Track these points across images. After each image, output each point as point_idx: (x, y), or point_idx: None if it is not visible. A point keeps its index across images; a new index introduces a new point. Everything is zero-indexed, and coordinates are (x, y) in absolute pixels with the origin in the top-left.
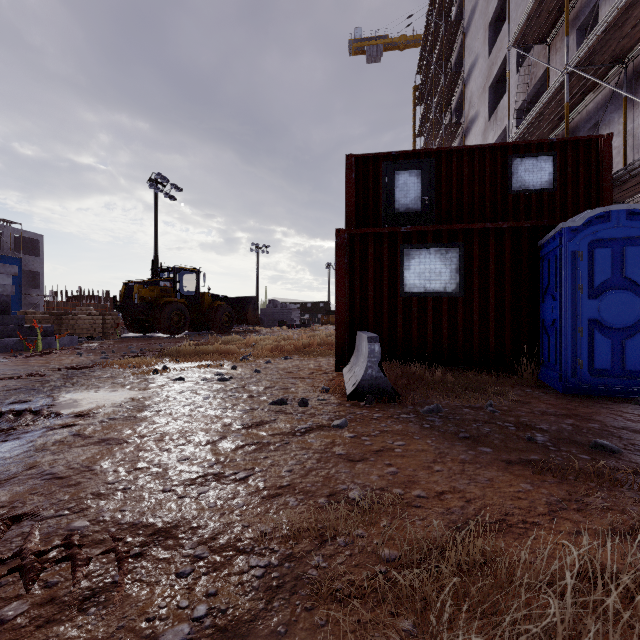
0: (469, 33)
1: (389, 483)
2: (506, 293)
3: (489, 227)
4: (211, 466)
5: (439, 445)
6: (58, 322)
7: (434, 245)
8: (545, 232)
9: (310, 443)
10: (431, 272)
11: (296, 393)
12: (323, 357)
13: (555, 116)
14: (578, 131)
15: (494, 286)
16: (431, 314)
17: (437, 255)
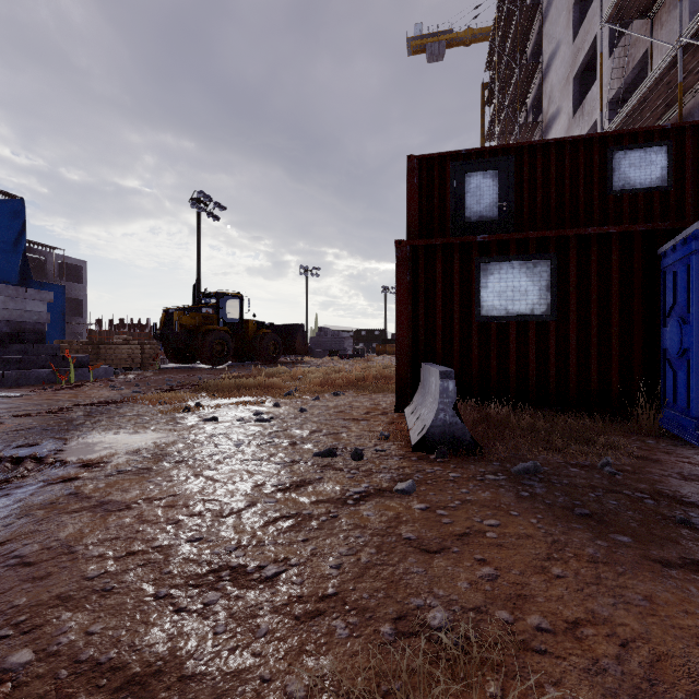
0: (548, 17)
1: (487, 598)
2: (613, 316)
3: (590, 233)
4: (229, 553)
5: (550, 528)
6: (96, 352)
7: (518, 257)
8: (666, 237)
9: (366, 518)
10: (514, 290)
11: (348, 440)
12: (380, 393)
13: (661, 103)
14: (691, 119)
15: (597, 307)
16: (514, 342)
17: (522, 269)
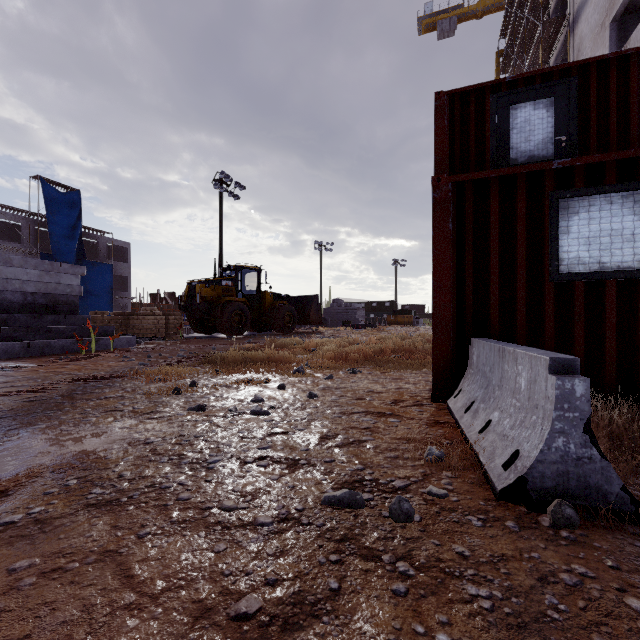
0: None
1: None
2: None
3: None
4: None
5: None
6: (126, 322)
7: (620, 186)
8: None
9: None
10: (613, 235)
11: (377, 460)
12: (403, 370)
13: None
14: None
15: None
16: (614, 310)
17: (626, 204)
